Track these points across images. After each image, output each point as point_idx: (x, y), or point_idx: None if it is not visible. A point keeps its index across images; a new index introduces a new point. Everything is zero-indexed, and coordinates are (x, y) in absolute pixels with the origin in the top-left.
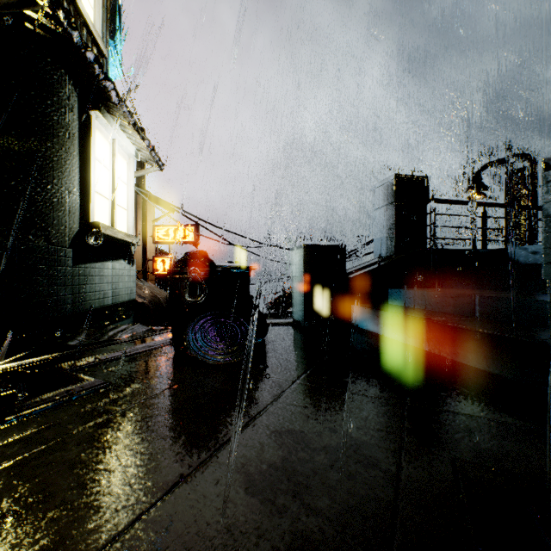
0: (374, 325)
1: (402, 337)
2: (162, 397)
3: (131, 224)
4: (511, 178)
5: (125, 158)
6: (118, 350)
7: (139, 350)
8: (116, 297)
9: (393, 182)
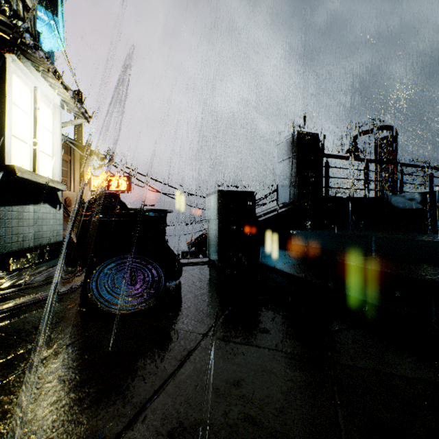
0: (281, 264)
1: (308, 275)
2: (36, 370)
3: (56, 170)
4: (379, 144)
5: (50, 108)
6: (12, 301)
7: (39, 299)
8: (39, 239)
9: (295, 137)
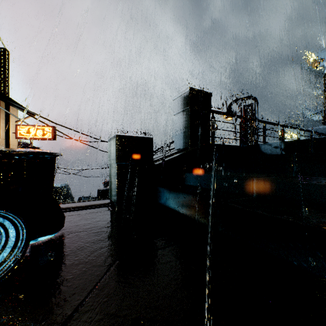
0: (174, 204)
1: (198, 216)
2: None
3: None
4: (246, 109)
5: None
6: None
7: None
8: None
9: (188, 93)
